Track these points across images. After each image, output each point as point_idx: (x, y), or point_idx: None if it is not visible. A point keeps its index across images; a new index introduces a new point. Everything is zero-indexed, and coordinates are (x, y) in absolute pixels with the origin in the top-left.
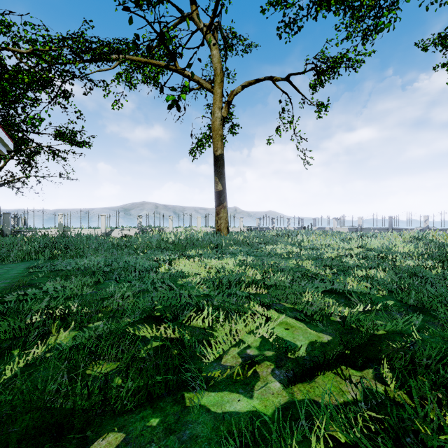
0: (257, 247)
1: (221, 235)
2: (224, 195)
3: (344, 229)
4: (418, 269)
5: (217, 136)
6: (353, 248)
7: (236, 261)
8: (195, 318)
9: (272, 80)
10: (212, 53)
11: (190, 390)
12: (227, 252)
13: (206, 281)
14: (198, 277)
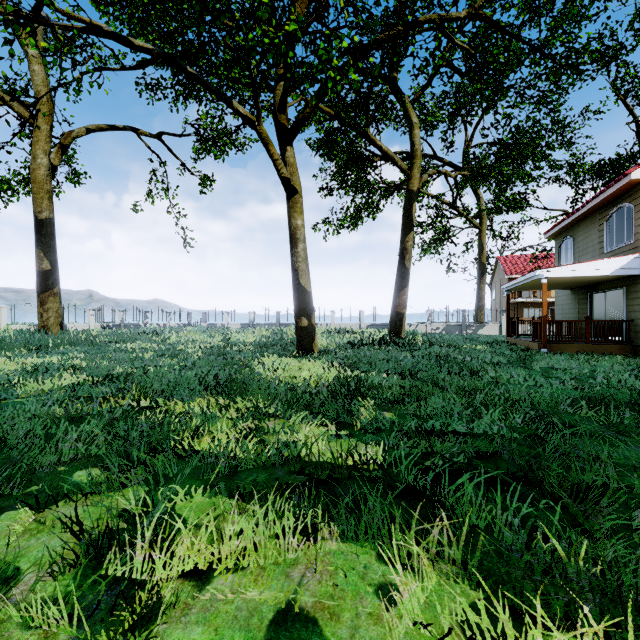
0: (105, 346)
1: (49, 334)
2: (55, 277)
3: (237, 326)
4: (232, 351)
5: (41, 191)
6: (212, 342)
7: (64, 357)
8: (6, 385)
9: (137, 132)
10: (32, 67)
11: (5, 400)
12: (54, 351)
13: (19, 371)
14: (7, 370)
